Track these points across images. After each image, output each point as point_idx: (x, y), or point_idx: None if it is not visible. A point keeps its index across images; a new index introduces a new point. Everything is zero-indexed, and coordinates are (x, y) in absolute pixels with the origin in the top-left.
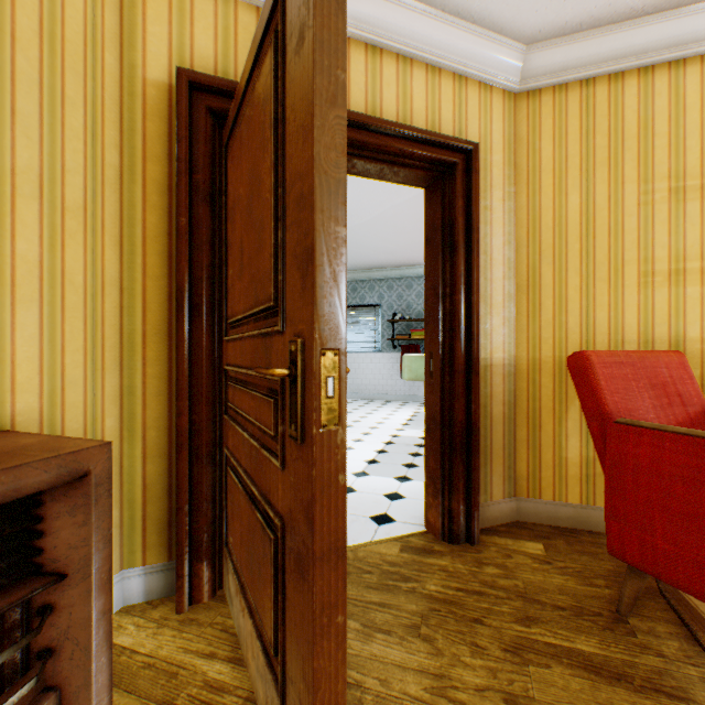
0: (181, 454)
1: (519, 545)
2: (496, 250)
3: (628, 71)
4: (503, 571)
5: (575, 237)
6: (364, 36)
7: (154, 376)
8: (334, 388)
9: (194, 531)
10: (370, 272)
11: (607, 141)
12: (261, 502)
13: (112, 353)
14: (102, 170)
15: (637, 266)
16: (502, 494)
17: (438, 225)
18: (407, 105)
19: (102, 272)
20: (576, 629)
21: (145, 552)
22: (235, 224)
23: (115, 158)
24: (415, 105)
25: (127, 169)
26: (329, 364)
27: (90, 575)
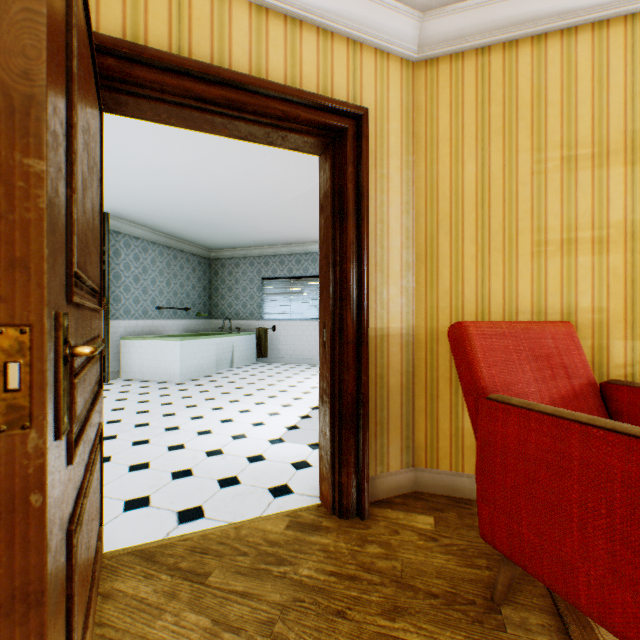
0: None
1: (410, 519)
2: (393, 219)
3: (522, 39)
4: (386, 550)
5: (471, 206)
6: None
7: None
8: (21, 377)
9: None
10: (313, 245)
11: (502, 110)
12: None
13: None
14: None
15: (530, 235)
16: (400, 464)
17: (330, 192)
18: (296, 68)
19: None
20: (444, 623)
21: None
22: None
23: None
24: (306, 68)
25: None
26: (12, 344)
27: None
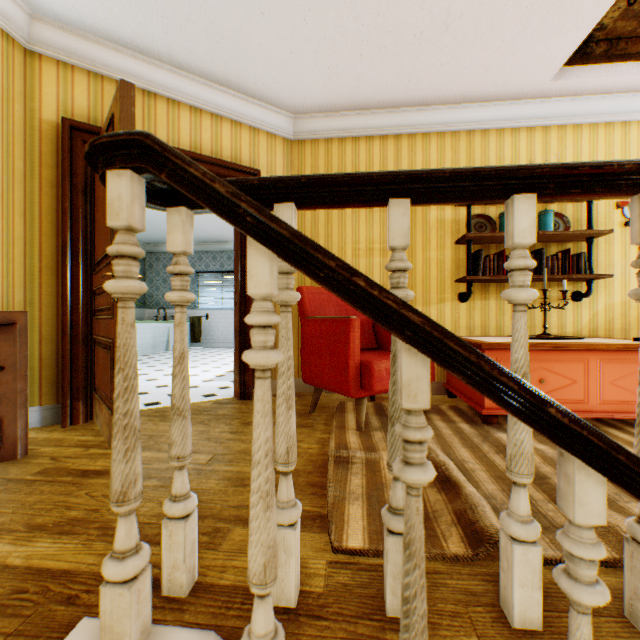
0: (66, 337)
1: None
2: None
3: (348, 138)
4: None
5: (323, 227)
6: (189, 102)
7: (48, 294)
8: None
9: (74, 383)
10: None
11: None
12: (109, 345)
13: (20, 279)
14: (14, 172)
15: (352, 245)
16: None
17: None
18: (218, 143)
19: (14, 231)
20: None
21: (42, 398)
22: (99, 209)
23: (21, 165)
24: (224, 144)
25: (29, 171)
26: None
27: (18, 370)
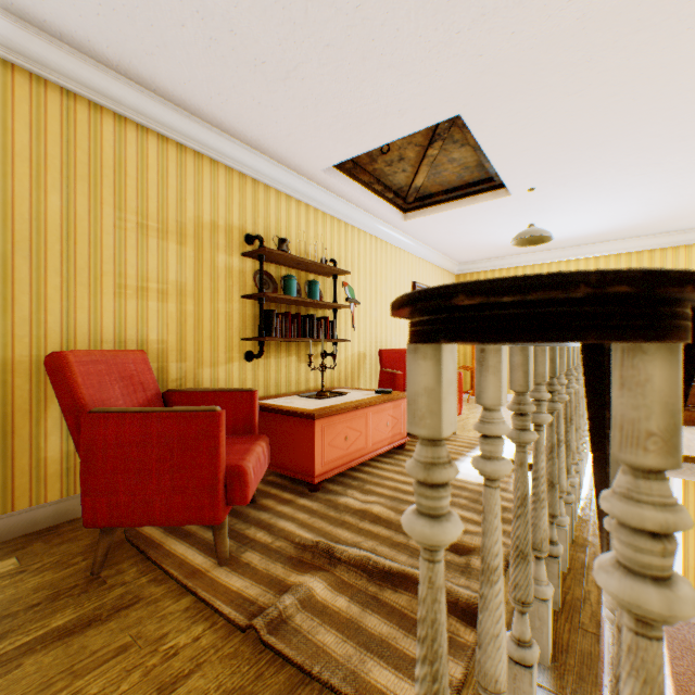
0: None
1: None
2: None
3: (108, 109)
4: None
5: (58, 238)
6: None
7: None
8: None
9: None
10: None
11: (90, 160)
12: None
13: None
14: None
15: (115, 278)
16: None
17: None
18: None
19: None
20: (54, 612)
21: None
22: None
23: None
24: None
25: None
26: None
27: None
